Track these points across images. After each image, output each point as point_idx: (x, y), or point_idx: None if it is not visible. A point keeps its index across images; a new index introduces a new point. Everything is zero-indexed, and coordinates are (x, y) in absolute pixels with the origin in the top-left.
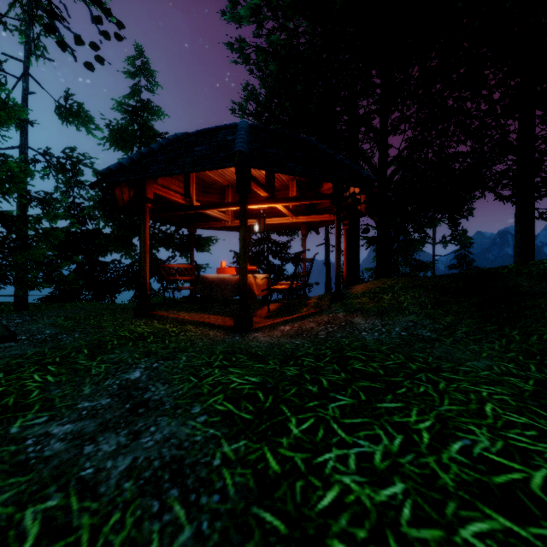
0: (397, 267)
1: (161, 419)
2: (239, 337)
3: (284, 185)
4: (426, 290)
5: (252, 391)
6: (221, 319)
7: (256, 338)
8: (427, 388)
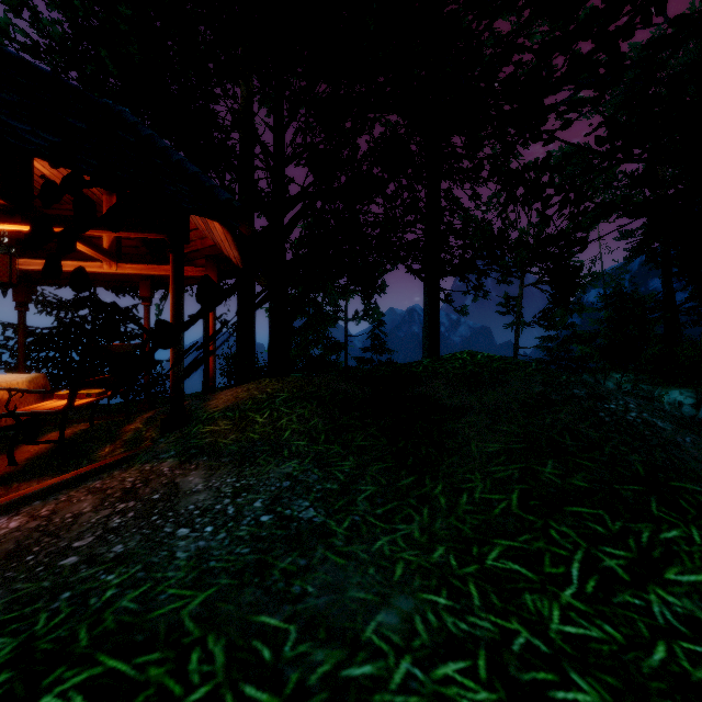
0: (307, 349)
1: None
2: None
3: (98, 203)
4: (322, 403)
5: None
6: None
7: None
8: None
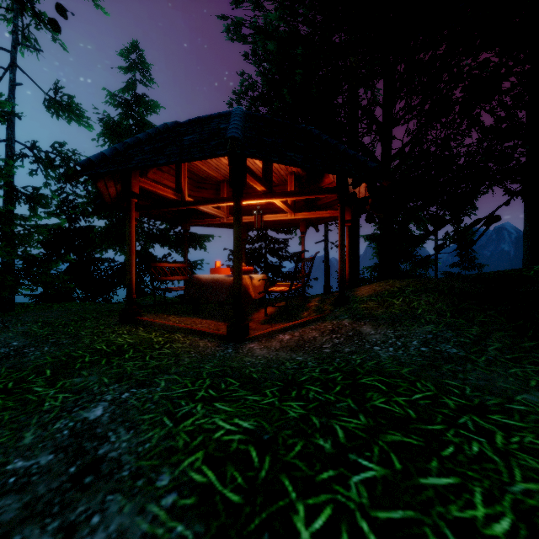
0: (398, 265)
1: (112, 498)
2: (232, 349)
3: (282, 180)
4: (442, 294)
5: (243, 445)
6: (214, 324)
7: (252, 351)
8: (482, 445)
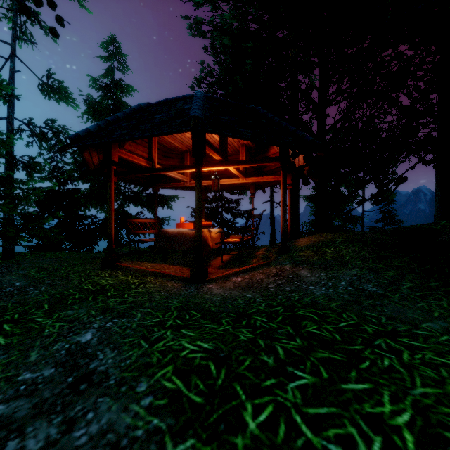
0: (331, 221)
1: (102, 400)
2: (195, 288)
3: (235, 151)
4: (366, 244)
5: (204, 361)
6: (180, 269)
7: (210, 291)
8: (392, 360)
